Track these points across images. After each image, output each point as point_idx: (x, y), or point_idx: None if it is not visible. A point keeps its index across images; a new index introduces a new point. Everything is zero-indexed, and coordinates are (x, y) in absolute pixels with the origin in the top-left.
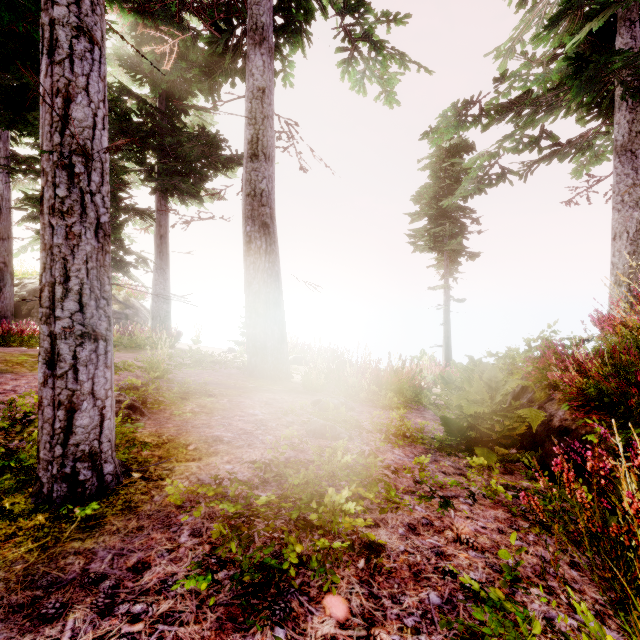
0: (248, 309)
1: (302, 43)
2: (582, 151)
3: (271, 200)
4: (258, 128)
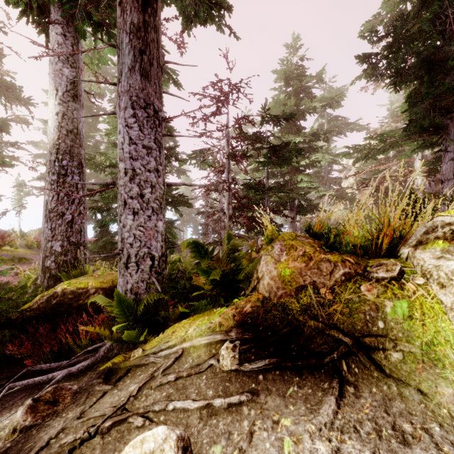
0: None
1: None
2: None
3: None
4: None
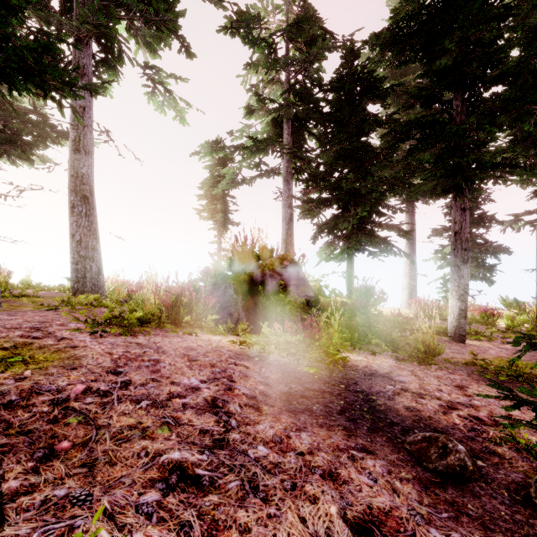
0: (72, 252)
1: (117, 76)
2: (277, 175)
3: (91, 180)
4: (80, 132)
